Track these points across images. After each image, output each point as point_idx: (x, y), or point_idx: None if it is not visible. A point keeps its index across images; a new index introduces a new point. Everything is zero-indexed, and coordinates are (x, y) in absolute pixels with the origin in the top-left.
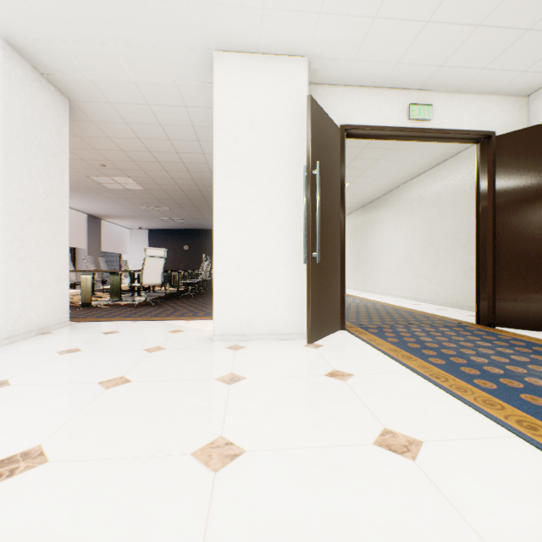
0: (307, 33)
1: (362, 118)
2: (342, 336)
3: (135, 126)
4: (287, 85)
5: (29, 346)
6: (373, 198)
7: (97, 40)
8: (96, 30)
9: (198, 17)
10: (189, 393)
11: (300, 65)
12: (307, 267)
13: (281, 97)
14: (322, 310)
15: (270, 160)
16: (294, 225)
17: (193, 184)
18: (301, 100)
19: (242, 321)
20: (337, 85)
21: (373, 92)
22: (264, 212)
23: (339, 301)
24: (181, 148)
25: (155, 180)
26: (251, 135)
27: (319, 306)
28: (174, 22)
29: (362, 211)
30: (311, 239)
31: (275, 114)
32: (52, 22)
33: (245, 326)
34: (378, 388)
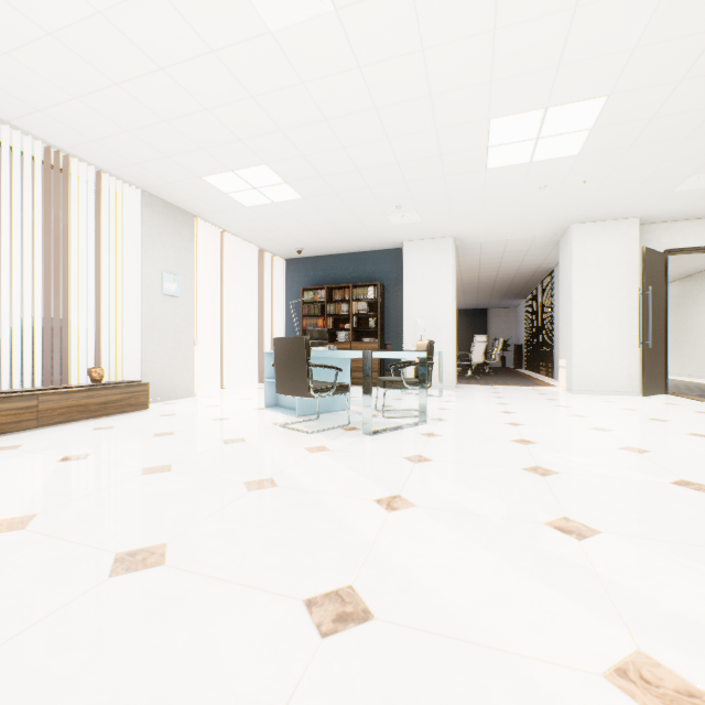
0: (642, 211)
1: (683, 242)
2: (666, 396)
3: (484, 255)
4: (623, 237)
5: (468, 390)
6: (695, 272)
7: (503, 231)
8: (507, 228)
9: (571, 217)
10: (594, 403)
11: (633, 223)
12: (641, 350)
13: (619, 245)
14: (650, 378)
15: (611, 285)
16: (628, 324)
17: (493, 278)
18: (634, 245)
19: (591, 383)
20: (660, 223)
21: (694, 223)
22: (606, 317)
23: (662, 373)
24: (506, 260)
25: (462, 279)
26: (597, 271)
27: (649, 375)
28: (555, 220)
29: (678, 284)
30: (644, 333)
31: (614, 256)
32: (486, 229)
33: (593, 386)
34: (695, 407)
